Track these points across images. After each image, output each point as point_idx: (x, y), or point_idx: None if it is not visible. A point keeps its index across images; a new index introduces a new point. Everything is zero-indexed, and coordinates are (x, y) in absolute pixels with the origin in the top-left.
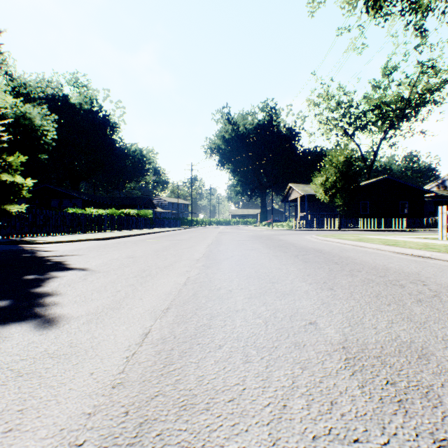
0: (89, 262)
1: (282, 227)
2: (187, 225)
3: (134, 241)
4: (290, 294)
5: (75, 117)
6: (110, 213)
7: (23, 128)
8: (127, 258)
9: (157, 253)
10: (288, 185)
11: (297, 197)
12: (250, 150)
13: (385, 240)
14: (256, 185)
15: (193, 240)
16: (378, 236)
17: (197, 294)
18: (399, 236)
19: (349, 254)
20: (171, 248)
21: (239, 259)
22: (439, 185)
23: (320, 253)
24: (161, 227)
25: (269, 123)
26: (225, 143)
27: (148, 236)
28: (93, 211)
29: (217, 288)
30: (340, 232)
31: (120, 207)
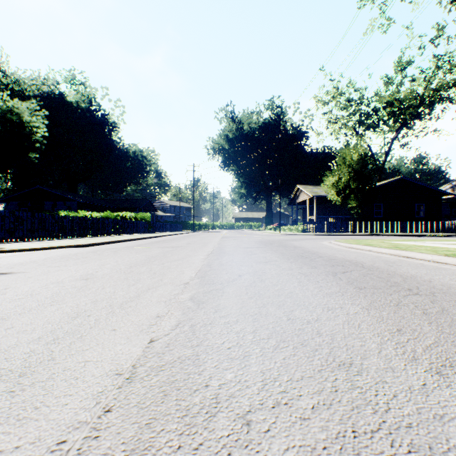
0: (2, 291)
1: (290, 231)
2: (190, 229)
3: (116, 249)
4: (445, 453)
5: (73, 117)
6: (105, 216)
7: (10, 124)
8: (77, 280)
9: (130, 270)
10: (296, 186)
11: (306, 199)
12: (256, 150)
13: (430, 248)
14: (261, 187)
15: (190, 247)
16: (412, 243)
17: (138, 453)
18: (434, 242)
19: (407, 270)
20: (157, 260)
21: (252, 282)
22: (453, 187)
23: (363, 268)
24: (160, 232)
25: (275, 122)
26: (228, 143)
27: (140, 241)
28: (86, 213)
29: (208, 404)
30: (357, 237)
31: (119, 210)
